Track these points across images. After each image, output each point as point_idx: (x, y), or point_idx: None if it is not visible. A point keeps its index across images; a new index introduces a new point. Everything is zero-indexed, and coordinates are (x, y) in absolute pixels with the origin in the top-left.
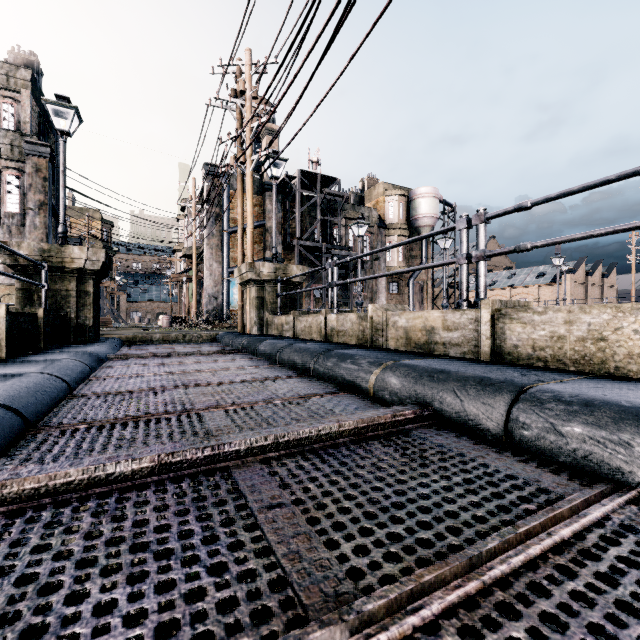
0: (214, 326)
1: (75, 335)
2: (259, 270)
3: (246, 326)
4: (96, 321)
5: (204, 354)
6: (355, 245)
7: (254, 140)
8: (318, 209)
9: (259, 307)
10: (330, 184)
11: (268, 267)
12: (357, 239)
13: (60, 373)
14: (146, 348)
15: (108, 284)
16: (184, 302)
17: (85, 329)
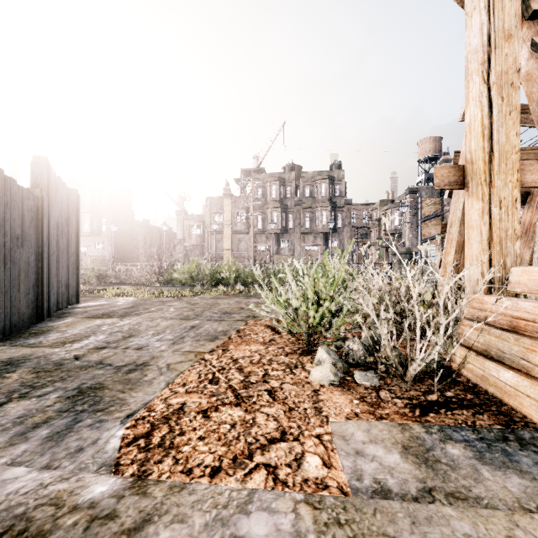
0: None
1: None
2: None
3: None
4: None
5: None
6: None
7: None
8: None
9: None
10: None
11: None
12: None
13: None
14: None
15: None
16: (371, 258)
17: None
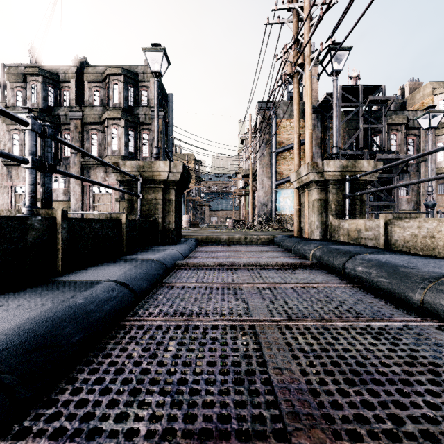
0: (265, 227)
1: (162, 237)
2: (322, 170)
3: (304, 230)
4: (178, 225)
5: (271, 266)
6: (398, 149)
7: (324, 13)
8: (360, 118)
9: (321, 210)
10: (371, 94)
11: (333, 165)
12: (400, 143)
13: (30, 346)
14: (214, 250)
15: (197, 199)
16: (242, 210)
17: (169, 232)
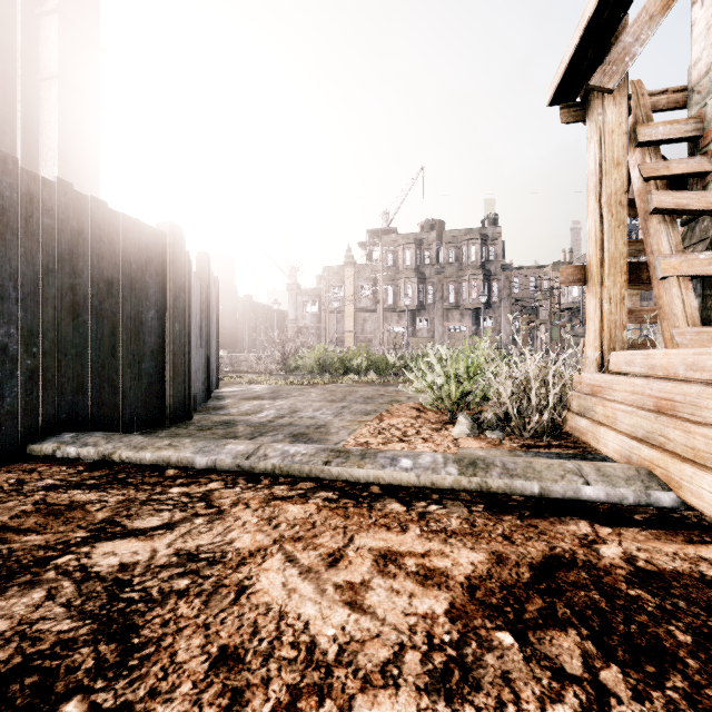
0: None
1: None
2: None
3: None
4: None
5: None
6: None
7: None
8: None
9: None
10: None
11: None
12: None
13: None
14: None
15: None
16: (540, 341)
17: None
